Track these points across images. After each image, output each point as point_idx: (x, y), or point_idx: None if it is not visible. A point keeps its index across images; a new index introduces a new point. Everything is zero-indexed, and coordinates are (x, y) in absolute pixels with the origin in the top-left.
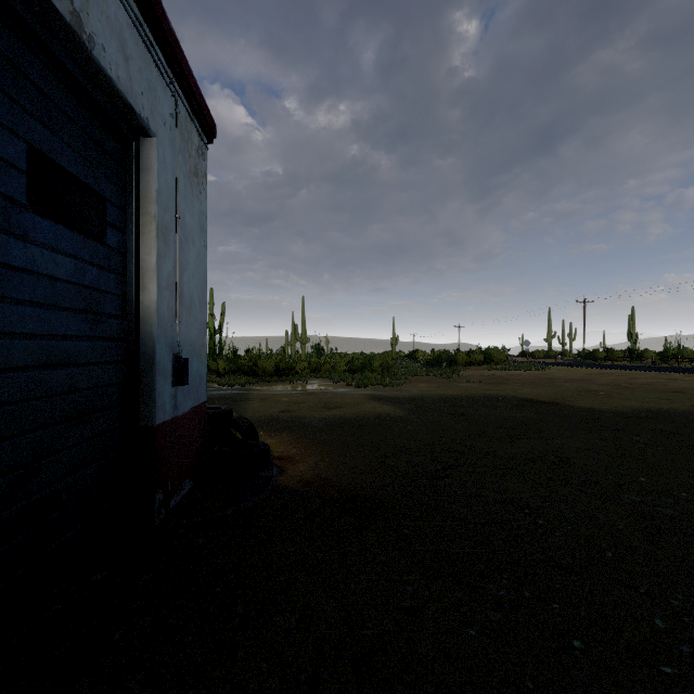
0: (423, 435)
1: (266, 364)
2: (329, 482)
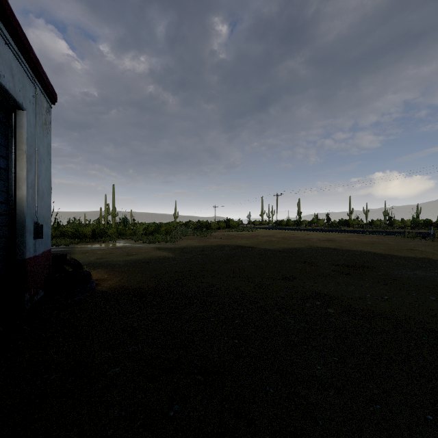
0: (181, 265)
1: (85, 230)
2: (125, 287)
